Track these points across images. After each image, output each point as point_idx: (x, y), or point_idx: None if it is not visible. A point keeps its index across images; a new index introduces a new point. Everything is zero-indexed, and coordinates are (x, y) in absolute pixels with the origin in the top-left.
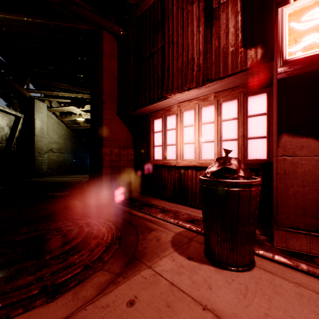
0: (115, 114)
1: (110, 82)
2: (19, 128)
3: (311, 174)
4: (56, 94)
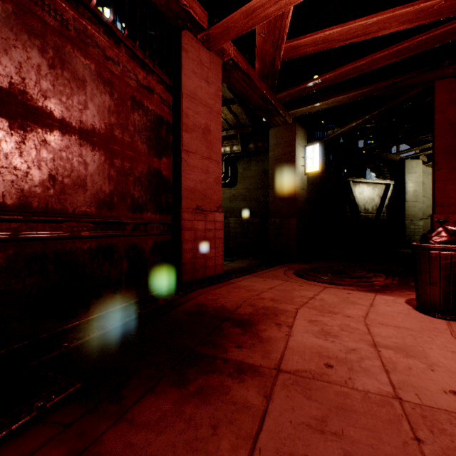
0: (455, 171)
1: (446, 136)
2: (388, 196)
3: None
4: (428, 146)
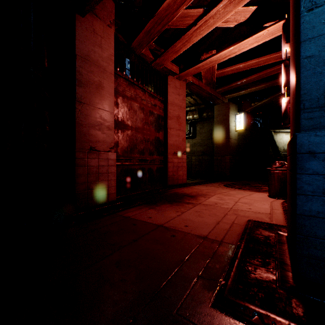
0: None
1: None
2: None
3: None
4: None
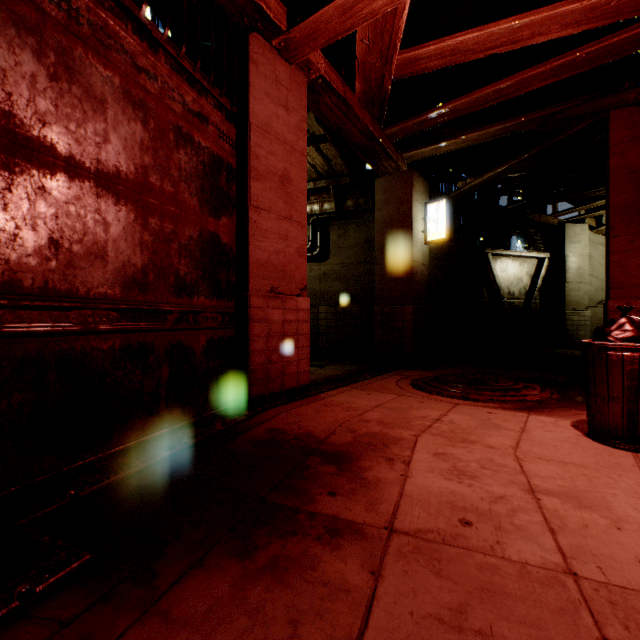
0: (638, 239)
1: (626, 188)
2: (542, 275)
3: None
4: (598, 205)
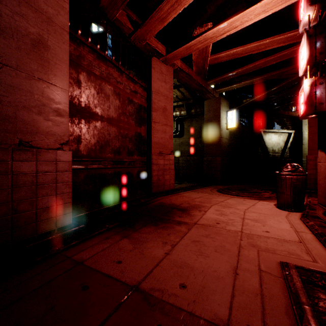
0: None
1: None
2: (290, 141)
3: (323, 173)
4: None
